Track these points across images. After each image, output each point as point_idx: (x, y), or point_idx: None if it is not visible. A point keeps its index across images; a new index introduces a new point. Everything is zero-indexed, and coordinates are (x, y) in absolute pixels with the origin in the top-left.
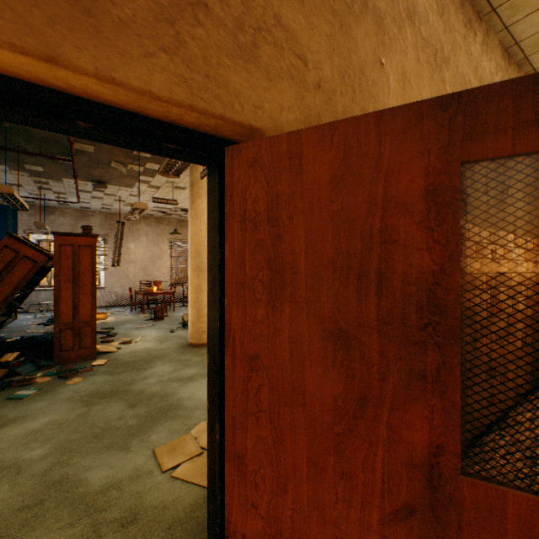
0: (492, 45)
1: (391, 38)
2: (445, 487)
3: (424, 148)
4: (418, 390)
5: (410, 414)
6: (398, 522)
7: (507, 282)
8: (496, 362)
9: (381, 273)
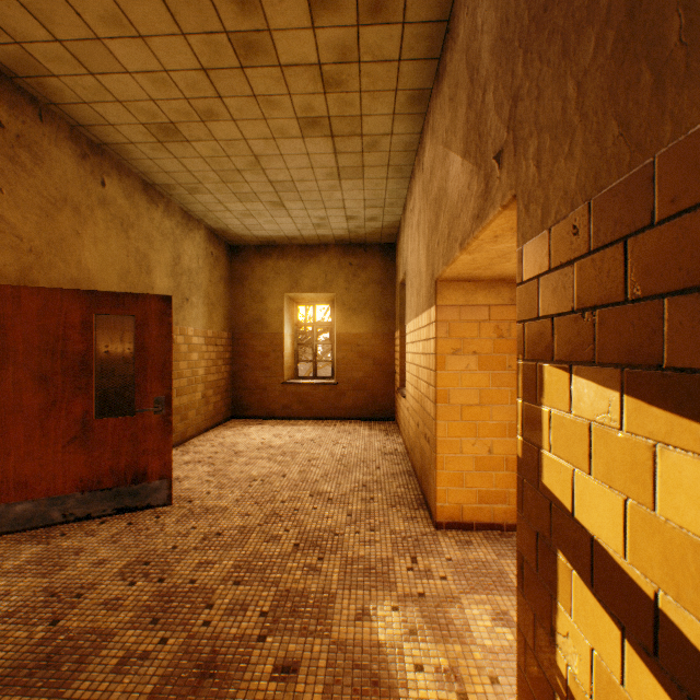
0: (174, 211)
1: (87, 218)
2: (90, 424)
3: (82, 307)
4: (80, 393)
5: (77, 403)
6: (72, 444)
7: (188, 358)
8: (178, 408)
9: (64, 351)
